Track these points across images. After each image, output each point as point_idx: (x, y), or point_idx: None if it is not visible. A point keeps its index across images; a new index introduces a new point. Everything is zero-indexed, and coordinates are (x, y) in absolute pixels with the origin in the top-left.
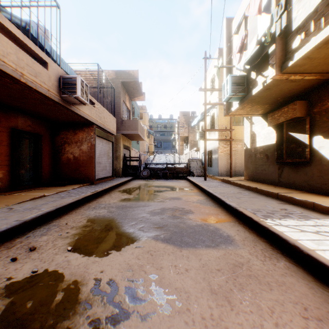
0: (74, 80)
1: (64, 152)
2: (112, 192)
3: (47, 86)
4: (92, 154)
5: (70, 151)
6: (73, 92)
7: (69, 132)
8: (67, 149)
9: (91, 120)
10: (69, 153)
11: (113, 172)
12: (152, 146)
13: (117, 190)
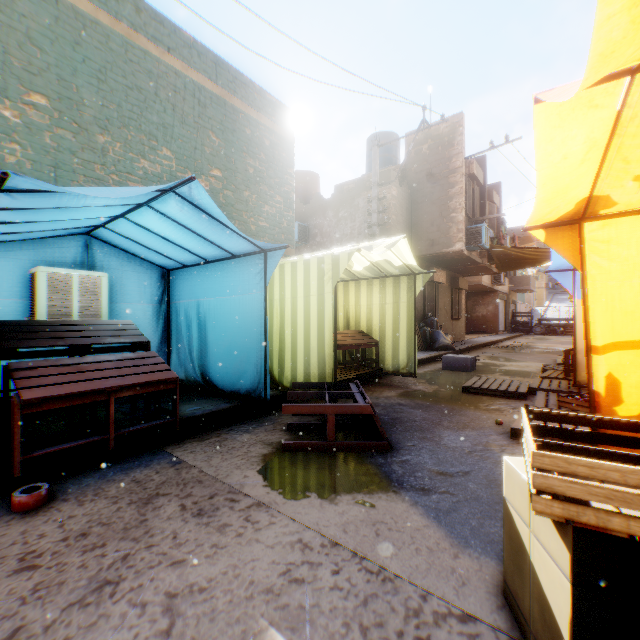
0: (500, 275)
1: (474, 312)
2: (517, 338)
3: (489, 282)
4: (496, 313)
5: (478, 311)
6: (499, 281)
7: (478, 297)
8: (476, 310)
9: (498, 289)
10: (478, 312)
11: (505, 327)
12: (542, 290)
13: (520, 338)
